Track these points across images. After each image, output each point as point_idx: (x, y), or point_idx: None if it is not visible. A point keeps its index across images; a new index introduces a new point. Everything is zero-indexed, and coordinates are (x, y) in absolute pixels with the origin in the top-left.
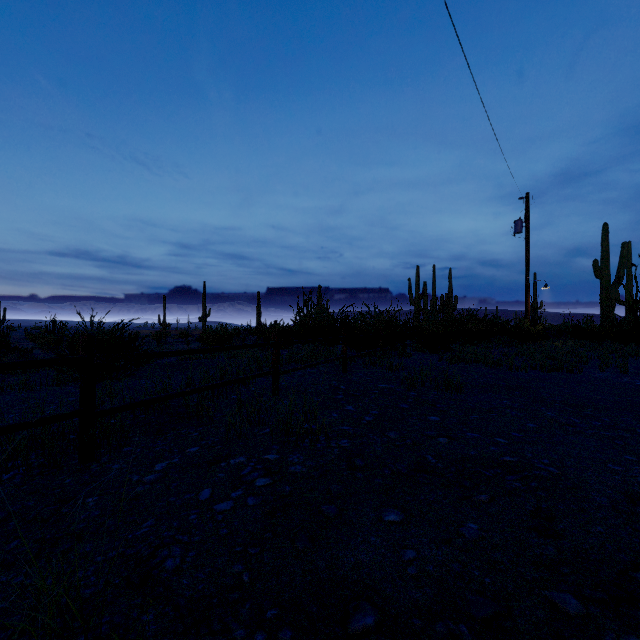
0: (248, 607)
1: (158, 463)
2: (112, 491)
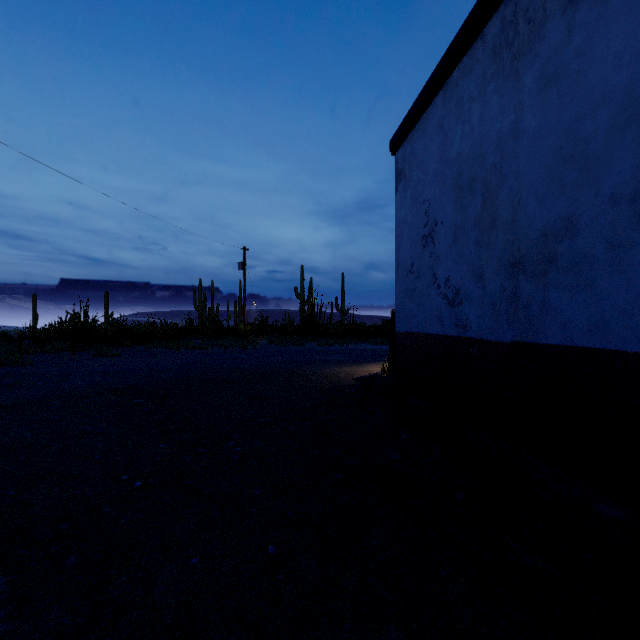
0: None
1: None
2: None
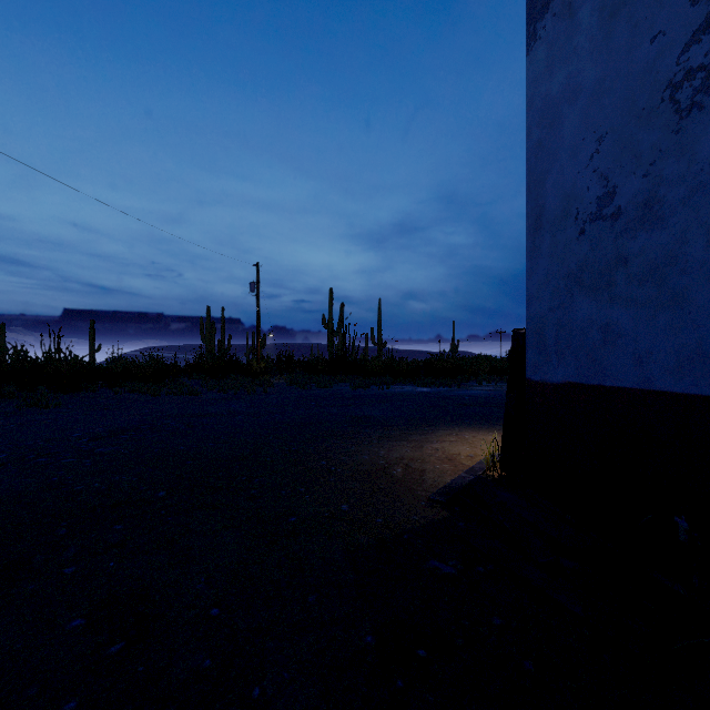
0: None
1: None
2: None
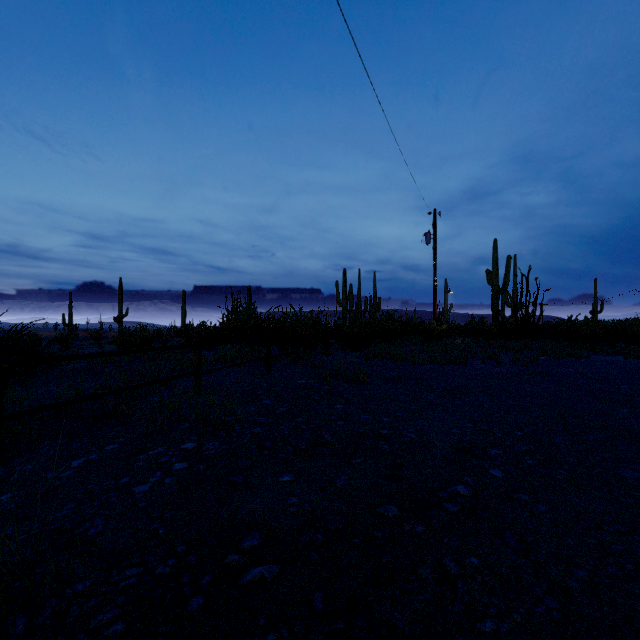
0: (163, 547)
1: (74, 461)
2: (26, 488)
